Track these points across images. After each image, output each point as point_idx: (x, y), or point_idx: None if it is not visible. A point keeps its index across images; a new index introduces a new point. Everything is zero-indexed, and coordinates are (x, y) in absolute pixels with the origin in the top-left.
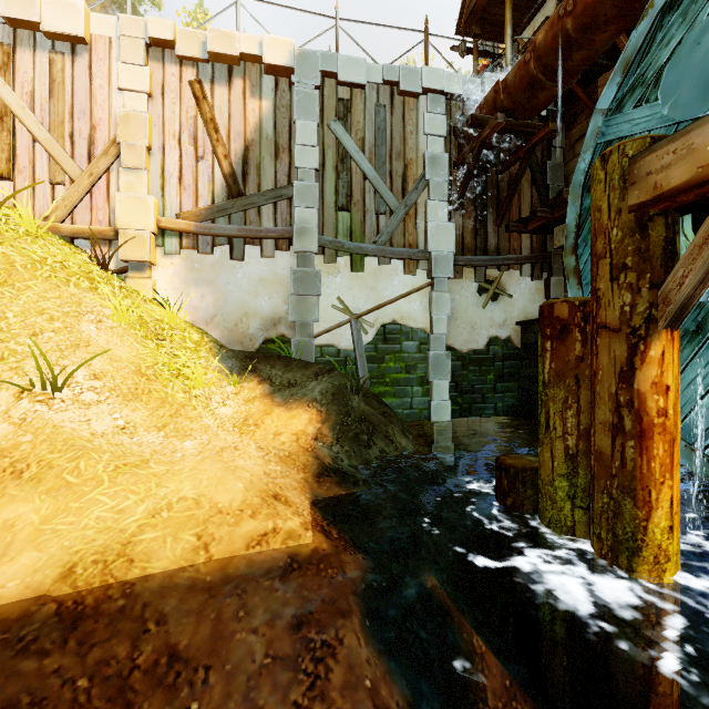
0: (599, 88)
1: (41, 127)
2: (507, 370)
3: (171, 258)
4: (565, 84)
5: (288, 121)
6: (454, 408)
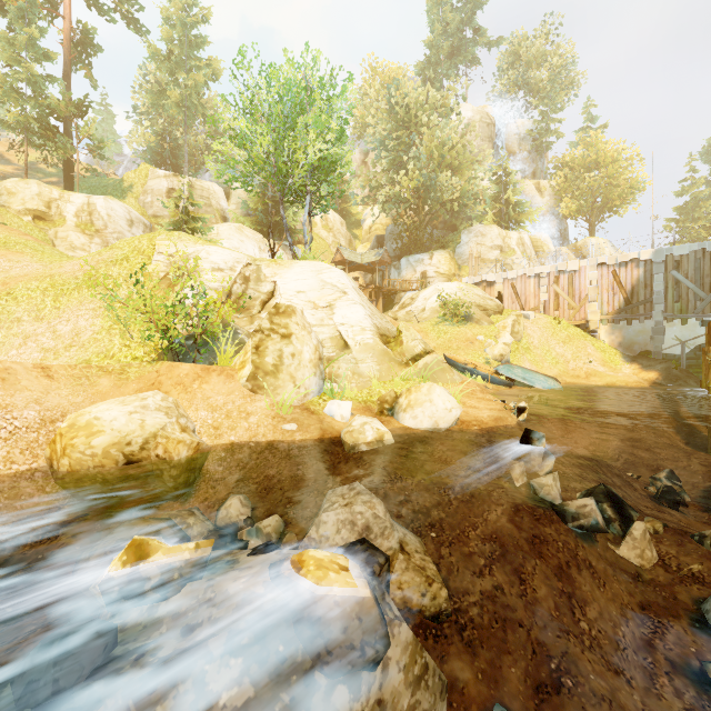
0: None
1: (566, 296)
2: None
3: (604, 327)
4: None
5: (650, 275)
6: None
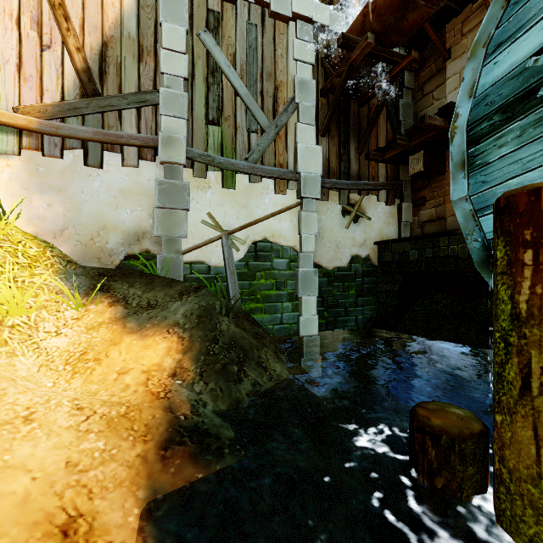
0: (447, 33)
1: None
2: (367, 286)
3: (7, 159)
4: (434, 6)
5: (153, 22)
6: (321, 321)
